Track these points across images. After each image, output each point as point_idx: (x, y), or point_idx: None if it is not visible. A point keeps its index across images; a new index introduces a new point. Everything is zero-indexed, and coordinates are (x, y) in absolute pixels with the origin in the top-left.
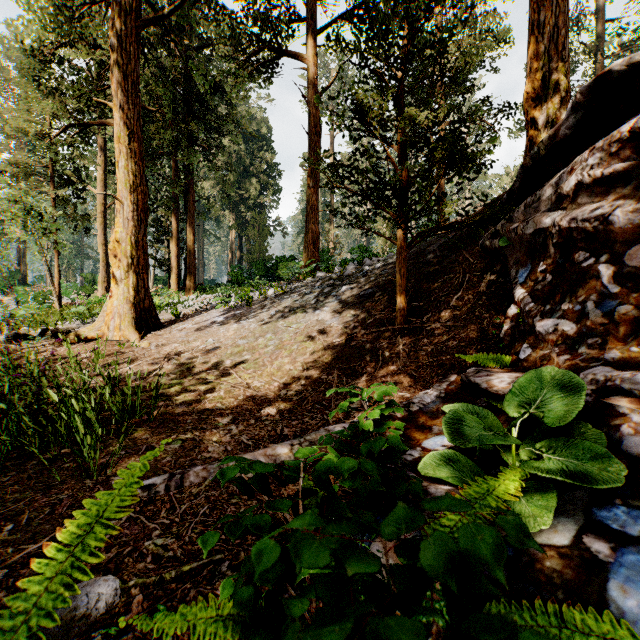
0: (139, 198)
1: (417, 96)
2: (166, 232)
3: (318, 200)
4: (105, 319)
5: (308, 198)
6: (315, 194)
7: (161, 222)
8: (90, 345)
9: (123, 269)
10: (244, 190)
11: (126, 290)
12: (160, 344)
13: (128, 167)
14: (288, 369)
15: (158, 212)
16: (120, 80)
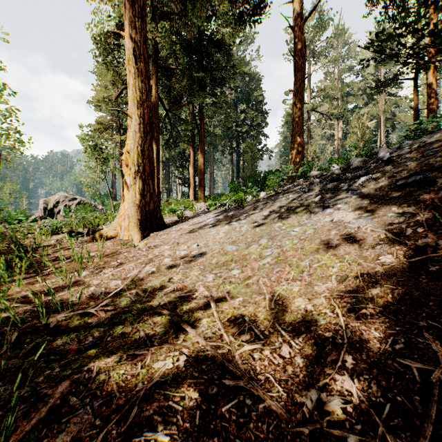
0: (145, 112)
1: (403, 4)
2: (187, 160)
3: (303, 115)
4: (119, 220)
5: (294, 114)
6: (300, 110)
7: (184, 153)
8: (106, 243)
9: (131, 176)
10: (240, 127)
11: (133, 194)
12: (152, 245)
13: (136, 85)
14: (303, 309)
15: (182, 146)
16: (129, 8)
